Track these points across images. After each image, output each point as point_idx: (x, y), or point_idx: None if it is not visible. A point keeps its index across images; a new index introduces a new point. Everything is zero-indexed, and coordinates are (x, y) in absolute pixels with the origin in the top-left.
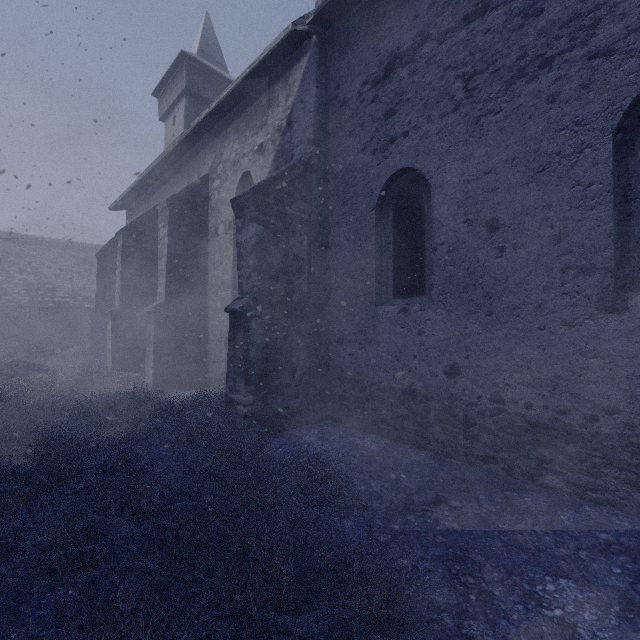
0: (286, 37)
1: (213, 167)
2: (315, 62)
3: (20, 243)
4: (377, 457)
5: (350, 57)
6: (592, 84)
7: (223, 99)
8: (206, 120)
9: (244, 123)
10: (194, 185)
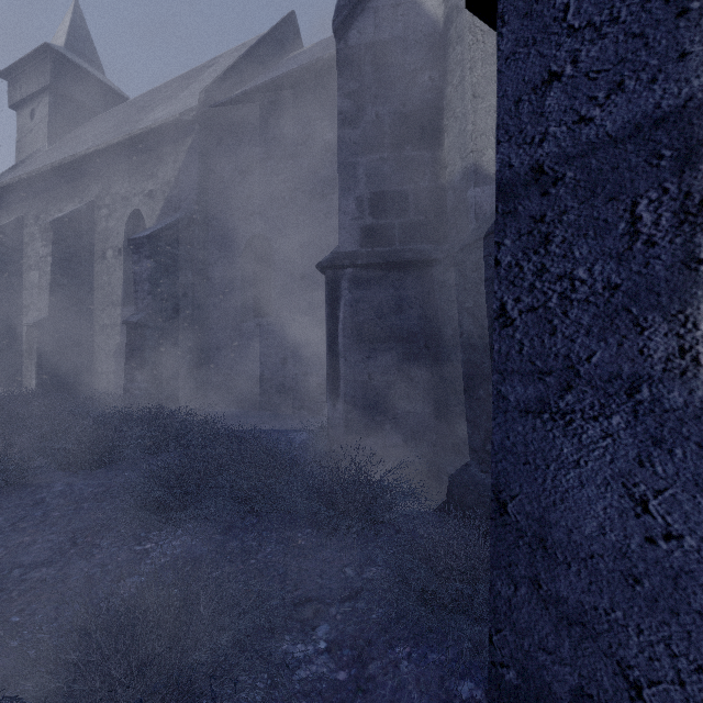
0: (174, 121)
1: (100, 196)
2: (198, 144)
3: None
4: (238, 415)
5: (224, 148)
6: None
7: (114, 144)
8: (94, 154)
9: (135, 167)
10: (79, 210)
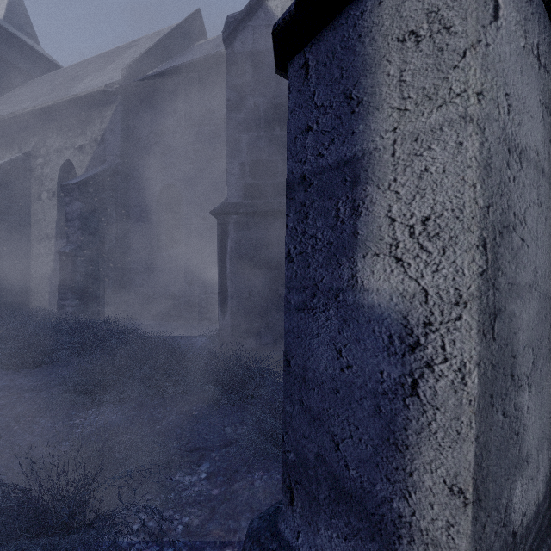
0: (101, 91)
1: (36, 147)
2: (120, 111)
3: None
4: (153, 325)
5: (142, 114)
6: None
7: (49, 106)
8: (31, 113)
9: (67, 126)
10: (18, 159)
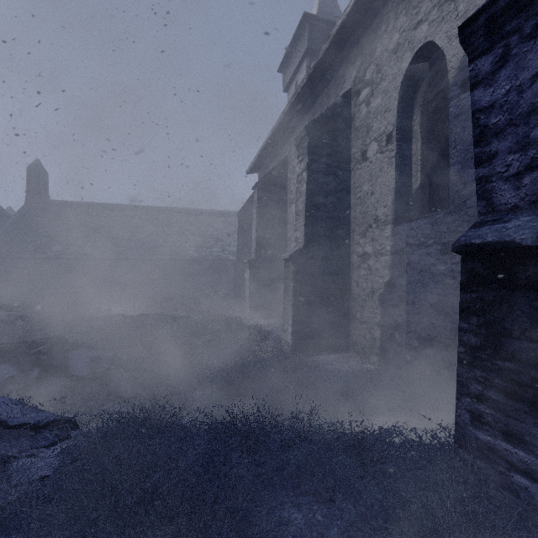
0: None
1: (358, 76)
2: None
3: (193, 215)
4: None
5: None
6: None
7: None
8: (352, 14)
9: None
10: (335, 105)
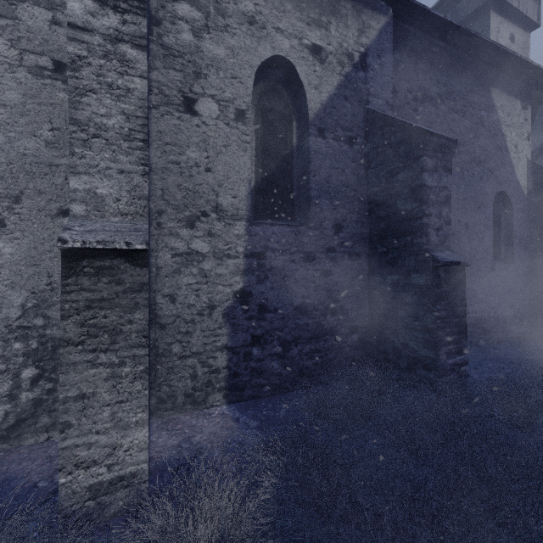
0: None
1: None
2: (392, 34)
3: None
4: None
5: (398, 58)
6: (489, 181)
7: None
8: None
9: None
10: None
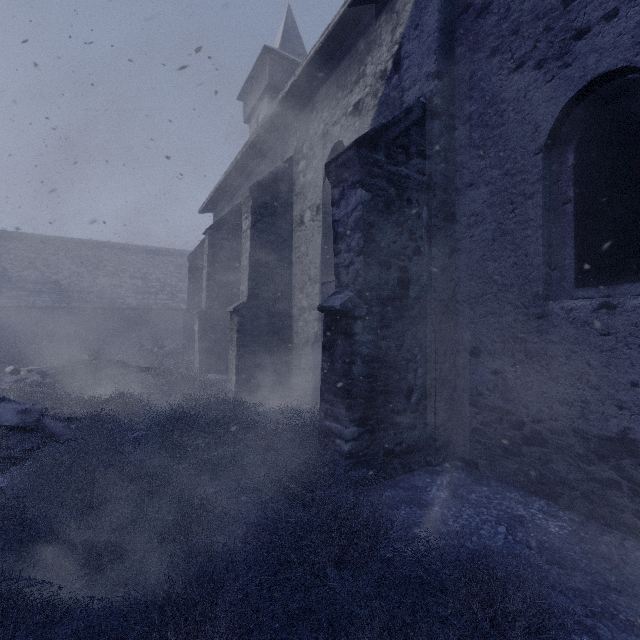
0: None
1: (298, 147)
2: None
3: (131, 252)
4: (573, 554)
5: None
6: None
7: (310, 59)
8: (291, 93)
9: (335, 84)
10: (278, 170)
